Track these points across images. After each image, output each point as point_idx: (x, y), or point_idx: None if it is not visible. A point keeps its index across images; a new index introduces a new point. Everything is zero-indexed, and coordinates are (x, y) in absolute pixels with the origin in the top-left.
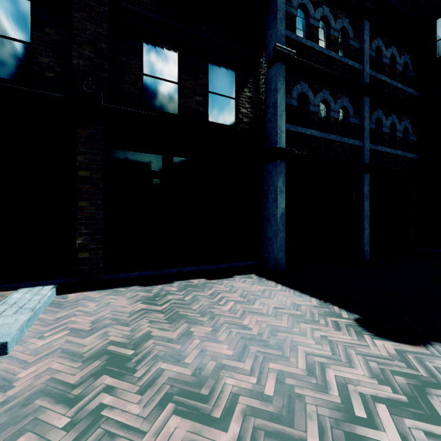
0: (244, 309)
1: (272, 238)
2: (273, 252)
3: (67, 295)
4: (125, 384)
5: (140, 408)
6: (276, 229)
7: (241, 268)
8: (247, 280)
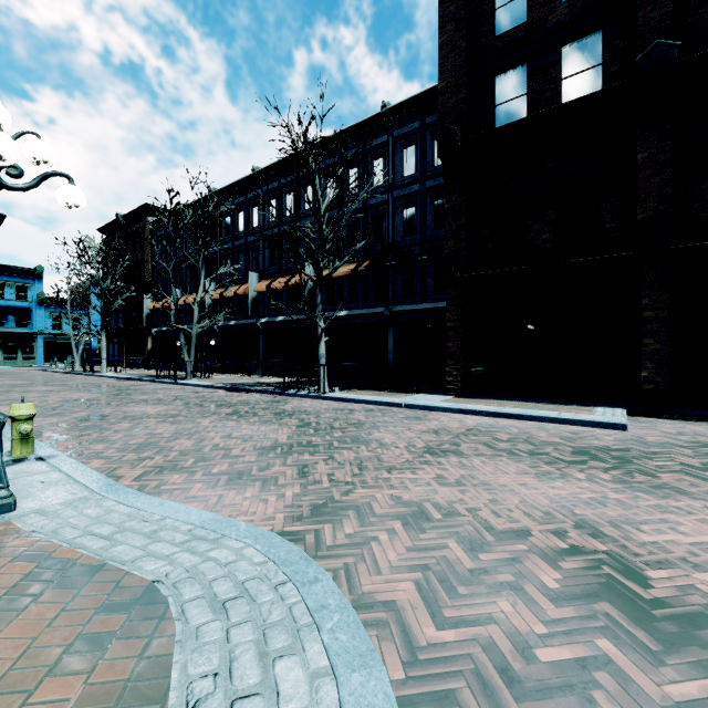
0: None
1: None
2: None
3: (636, 417)
4: None
5: None
6: None
7: None
8: None
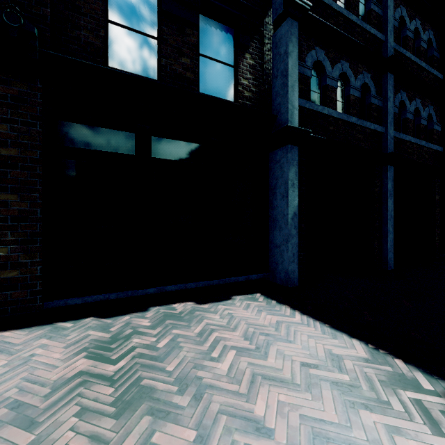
0: (252, 368)
1: (281, 244)
2: (283, 263)
3: None
4: None
5: None
6: (287, 234)
7: (241, 283)
8: (250, 303)
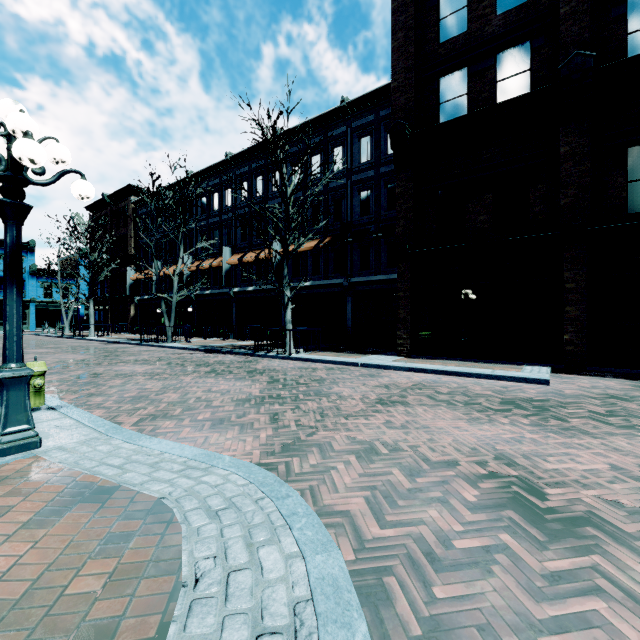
0: None
1: None
2: None
3: (559, 374)
4: (626, 402)
5: (638, 407)
6: None
7: None
8: None
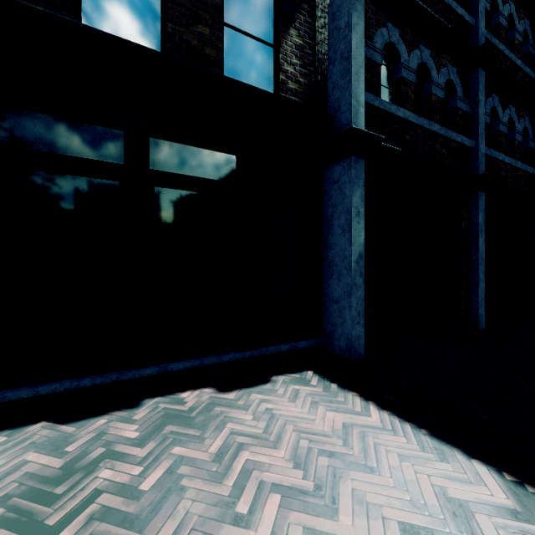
0: None
1: (341, 298)
2: (344, 325)
3: None
4: None
5: None
6: (350, 284)
7: (284, 353)
8: (299, 389)
